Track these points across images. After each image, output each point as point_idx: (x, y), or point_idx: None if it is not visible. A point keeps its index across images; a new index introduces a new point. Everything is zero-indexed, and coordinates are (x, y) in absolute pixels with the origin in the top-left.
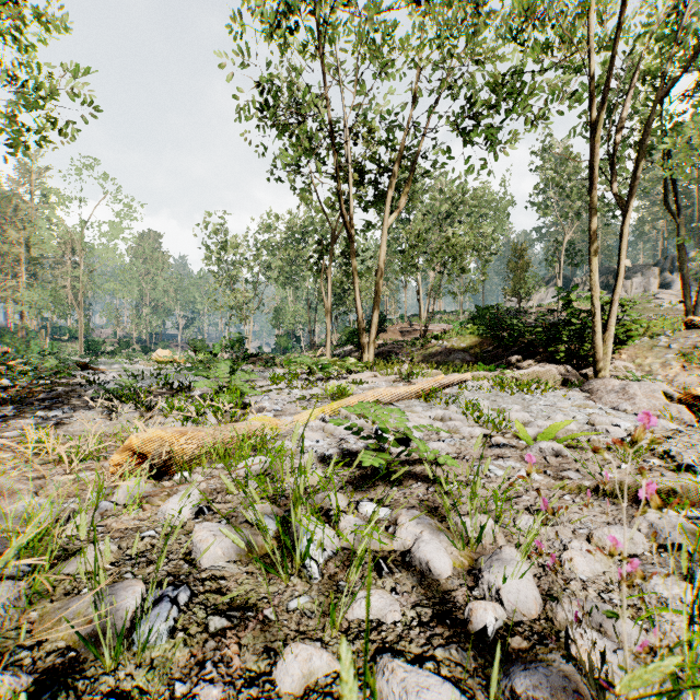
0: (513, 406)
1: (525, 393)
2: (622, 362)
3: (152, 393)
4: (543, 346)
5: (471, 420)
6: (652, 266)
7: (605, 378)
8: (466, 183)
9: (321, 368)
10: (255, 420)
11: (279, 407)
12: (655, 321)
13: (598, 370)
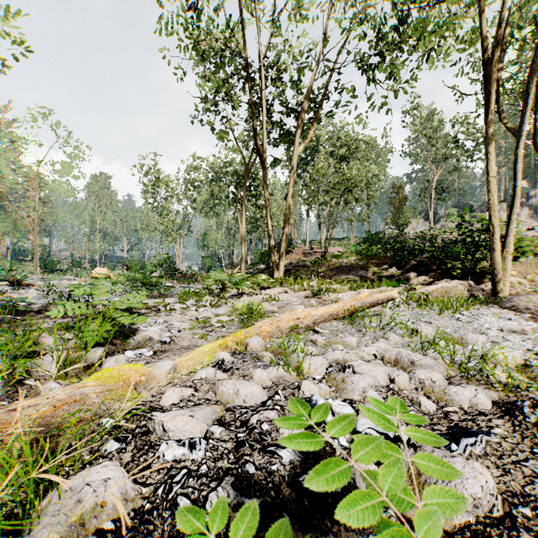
0: (475, 335)
1: (452, 311)
2: (515, 278)
3: (42, 312)
4: (436, 263)
5: (440, 363)
6: (500, 202)
7: (529, 295)
8: (356, 132)
9: (234, 283)
10: (96, 379)
11: (167, 338)
12: (537, 240)
13: (498, 285)
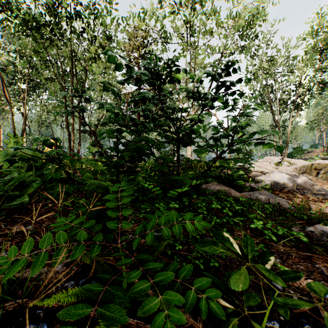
0: None
1: None
2: None
3: None
4: None
5: None
6: None
7: None
8: None
9: None
10: None
11: None
12: None
13: None
